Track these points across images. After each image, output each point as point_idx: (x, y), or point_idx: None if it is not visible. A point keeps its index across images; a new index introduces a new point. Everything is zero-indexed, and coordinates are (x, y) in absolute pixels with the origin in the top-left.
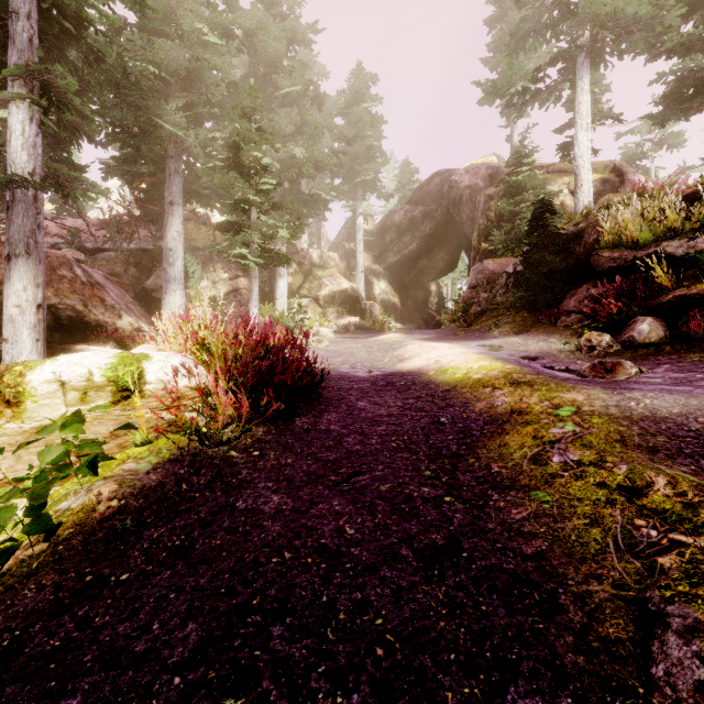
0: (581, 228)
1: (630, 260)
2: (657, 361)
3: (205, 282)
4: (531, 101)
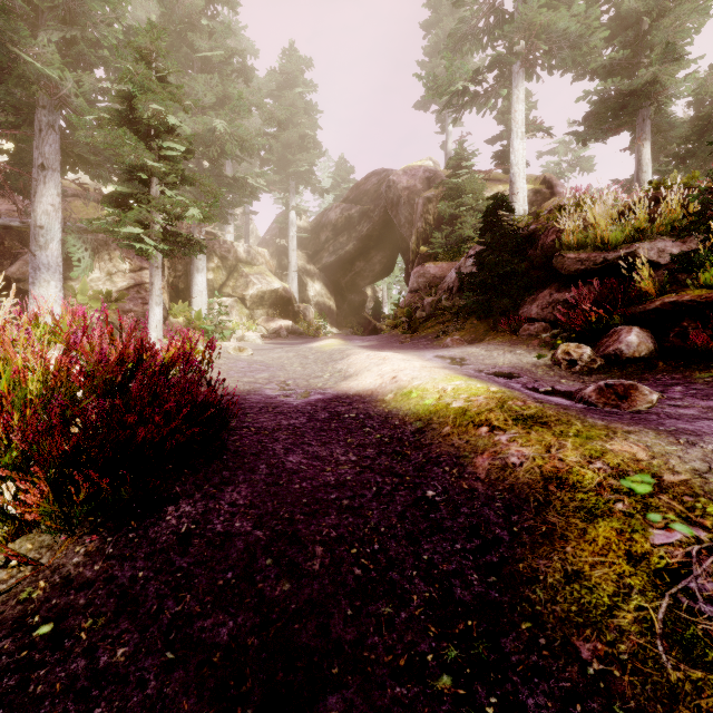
0: (532, 230)
1: (600, 262)
2: (659, 381)
3: (96, 272)
4: (470, 104)
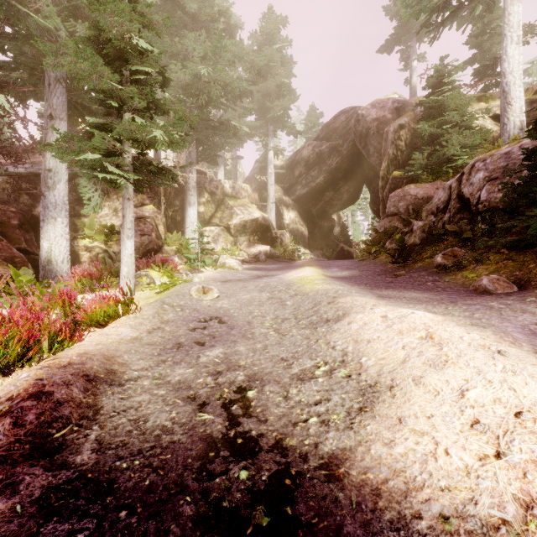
0: None
1: None
2: None
3: (106, 209)
4: (450, 20)
